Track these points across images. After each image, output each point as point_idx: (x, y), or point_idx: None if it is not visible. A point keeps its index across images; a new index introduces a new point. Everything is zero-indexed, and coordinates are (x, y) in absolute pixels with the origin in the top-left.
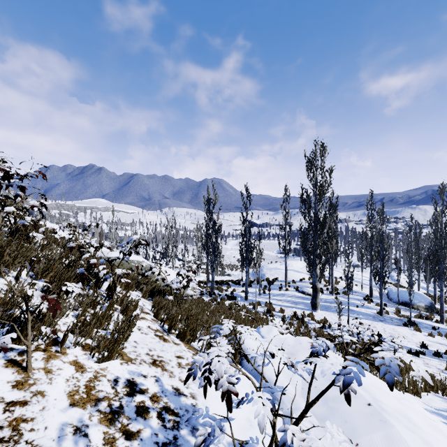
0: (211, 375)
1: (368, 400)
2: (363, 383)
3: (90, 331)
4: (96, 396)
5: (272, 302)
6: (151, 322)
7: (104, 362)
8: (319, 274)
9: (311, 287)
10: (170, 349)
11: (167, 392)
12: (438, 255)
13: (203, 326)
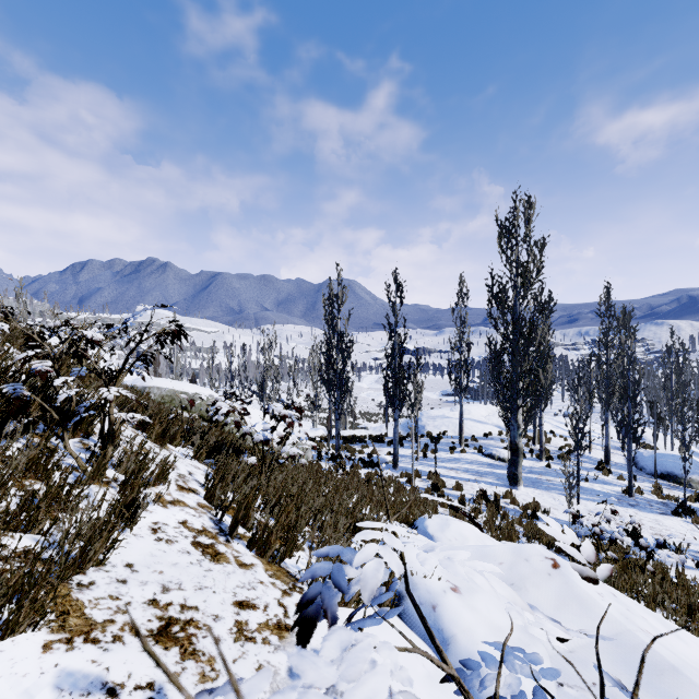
0: None
1: None
2: None
3: None
4: None
5: (440, 472)
6: (193, 511)
7: None
8: (522, 424)
9: (503, 447)
10: (223, 582)
11: None
12: None
13: (314, 519)
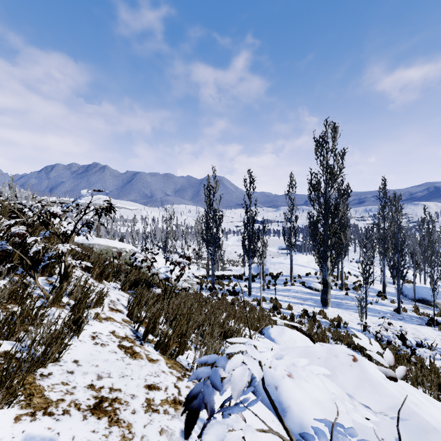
0: None
1: None
2: None
3: None
4: None
5: (278, 298)
6: (119, 324)
7: None
8: (330, 268)
9: (318, 282)
10: (138, 372)
11: None
12: None
13: (198, 329)
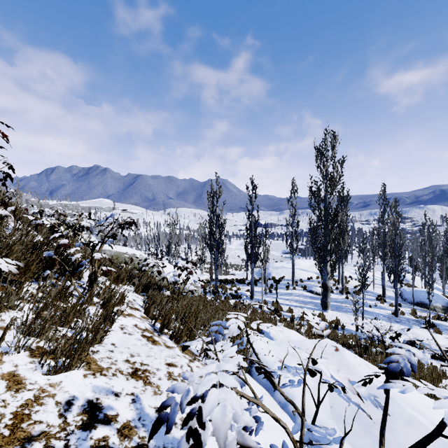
0: (202, 428)
1: (430, 429)
2: (409, 400)
3: (46, 330)
4: (28, 432)
5: (279, 302)
6: (139, 319)
7: (58, 373)
8: (330, 272)
9: (319, 286)
10: (159, 354)
11: (148, 418)
12: None
13: (204, 325)
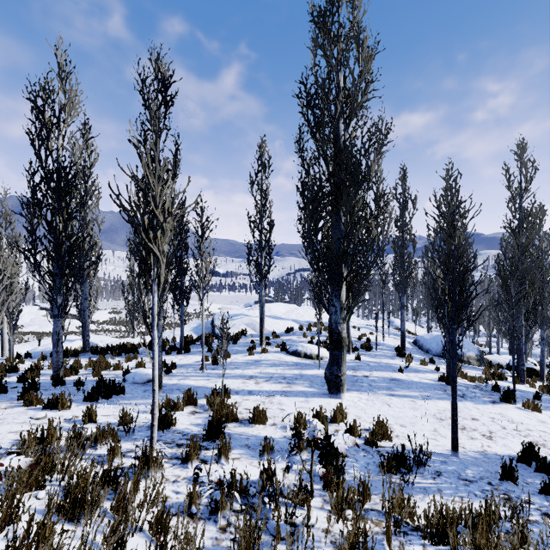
0: None
1: None
2: None
3: None
4: None
5: (232, 386)
6: None
7: None
8: (344, 305)
9: (308, 342)
10: None
11: None
12: (522, 264)
13: None
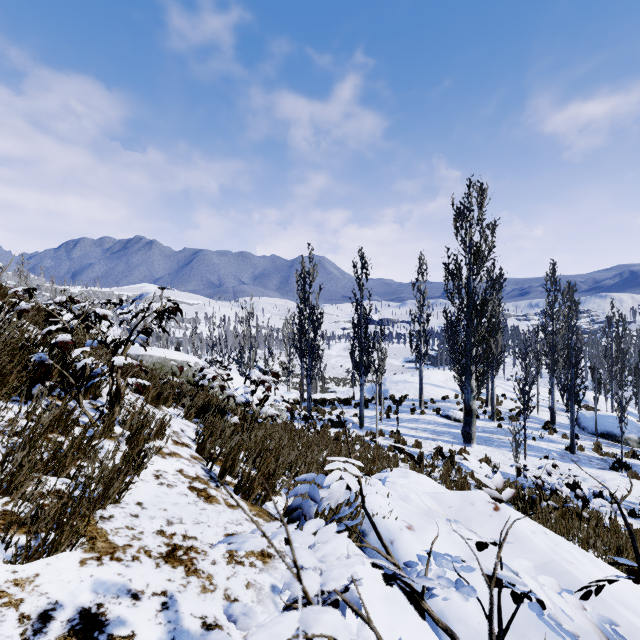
0: None
1: None
2: (619, 592)
3: (22, 482)
4: None
5: (401, 432)
6: (187, 461)
7: (34, 560)
8: (475, 388)
9: (459, 409)
10: (215, 519)
11: (187, 639)
12: None
13: (290, 469)
